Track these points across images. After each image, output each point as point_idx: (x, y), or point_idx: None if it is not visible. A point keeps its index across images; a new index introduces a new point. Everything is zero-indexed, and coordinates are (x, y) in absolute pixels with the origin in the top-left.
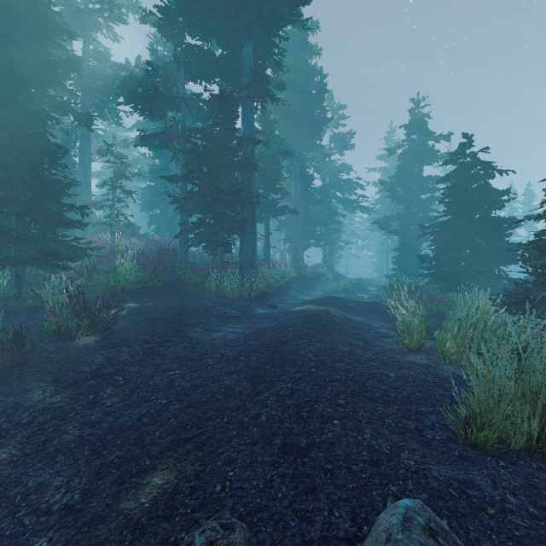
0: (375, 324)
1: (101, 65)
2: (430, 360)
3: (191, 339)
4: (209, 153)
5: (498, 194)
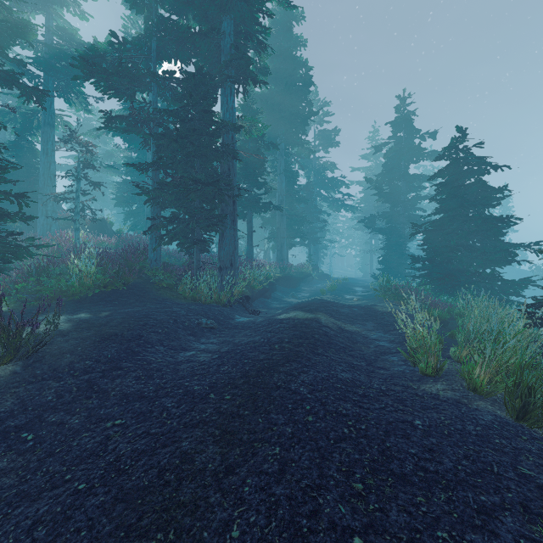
0: (373, 335)
1: (67, 44)
2: (456, 391)
3: (149, 364)
4: (182, 137)
5: (494, 191)
